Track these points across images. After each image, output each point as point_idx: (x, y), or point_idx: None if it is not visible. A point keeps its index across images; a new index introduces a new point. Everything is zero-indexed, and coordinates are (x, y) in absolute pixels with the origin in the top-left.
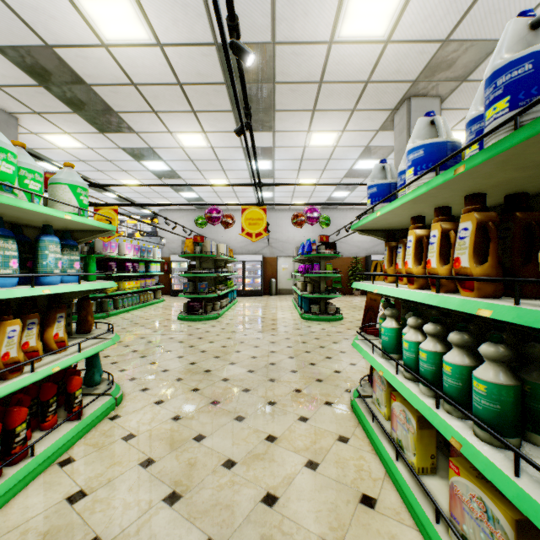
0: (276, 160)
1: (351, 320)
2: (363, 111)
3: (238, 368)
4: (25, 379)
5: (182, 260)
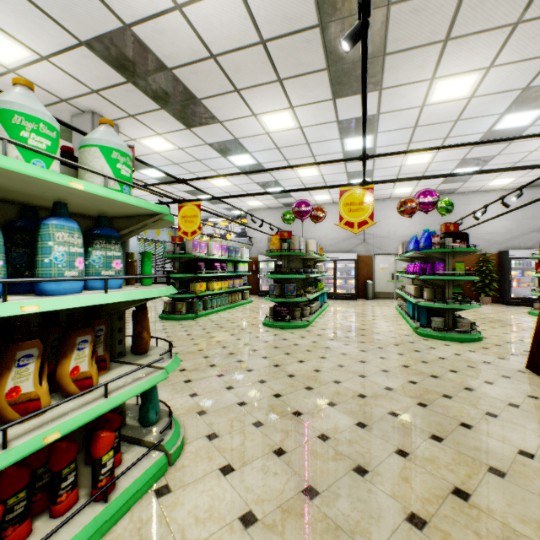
0: (379, 133)
1: (496, 341)
2: (534, 22)
3: (340, 414)
4: None
5: (269, 260)
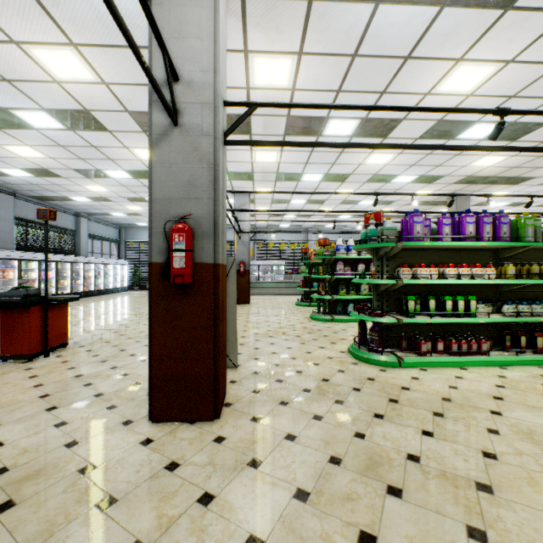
0: None
1: None
2: None
3: None
4: None
5: None
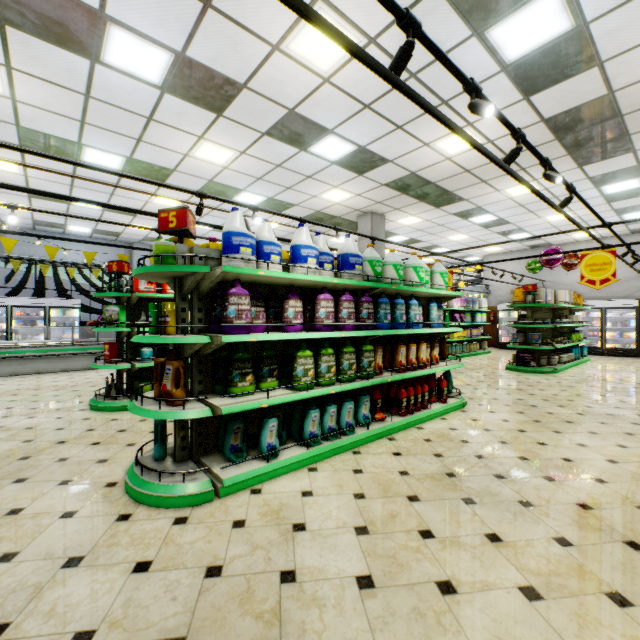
0: None
1: None
2: None
3: (565, 409)
4: (429, 371)
5: (511, 309)
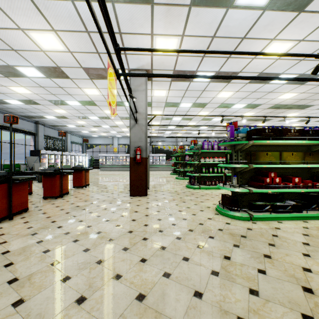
0: None
1: None
2: None
3: None
4: None
5: None
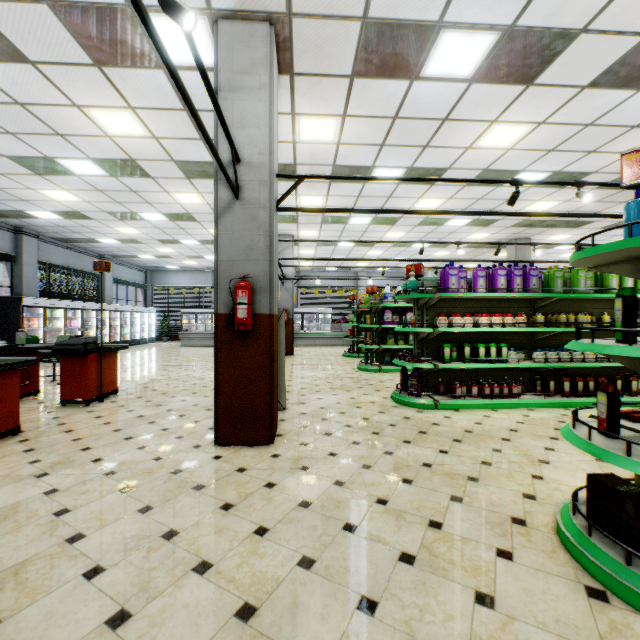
0: None
1: None
2: None
3: None
4: None
5: None
